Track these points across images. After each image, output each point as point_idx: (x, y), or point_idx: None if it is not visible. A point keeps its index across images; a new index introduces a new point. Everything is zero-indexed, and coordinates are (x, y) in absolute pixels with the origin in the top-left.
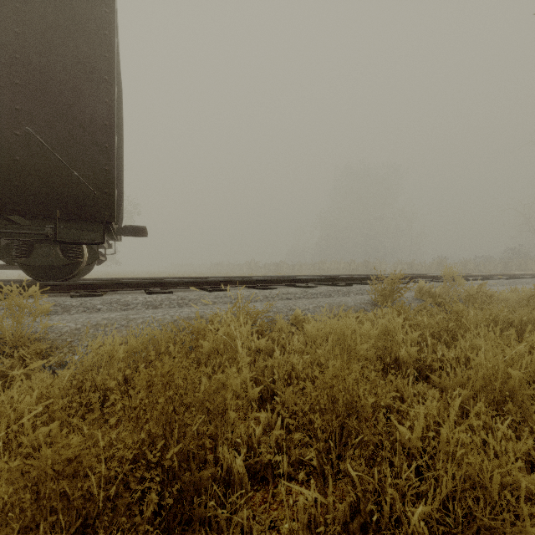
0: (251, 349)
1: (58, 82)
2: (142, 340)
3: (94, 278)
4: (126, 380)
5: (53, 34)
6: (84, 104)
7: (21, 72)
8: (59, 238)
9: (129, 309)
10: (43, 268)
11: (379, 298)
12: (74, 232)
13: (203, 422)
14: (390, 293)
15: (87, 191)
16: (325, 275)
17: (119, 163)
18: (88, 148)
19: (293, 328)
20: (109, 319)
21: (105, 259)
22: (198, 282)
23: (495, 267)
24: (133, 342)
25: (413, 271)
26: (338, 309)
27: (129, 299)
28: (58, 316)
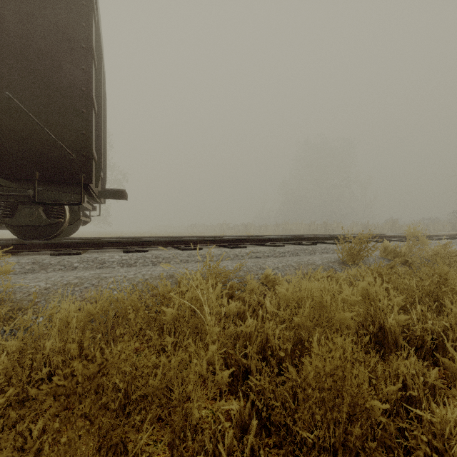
0: (220, 314)
1: (38, 49)
2: (102, 305)
3: (79, 237)
4: (82, 350)
5: (32, 4)
6: (62, 70)
7: (1, 39)
8: (42, 200)
9: (105, 267)
10: (27, 228)
11: (346, 257)
12: (56, 194)
13: (165, 403)
14: (358, 253)
15: (65, 154)
16: (290, 235)
17: (99, 130)
18: (66, 113)
19: (264, 289)
20: (81, 278)
21: (90, 220)
22: (173, 242)
23: (443, 228)
24: (91, 307)
25: (367, 231)
26: (306, 268)
27: (106, 257)
28: (34, 274)
